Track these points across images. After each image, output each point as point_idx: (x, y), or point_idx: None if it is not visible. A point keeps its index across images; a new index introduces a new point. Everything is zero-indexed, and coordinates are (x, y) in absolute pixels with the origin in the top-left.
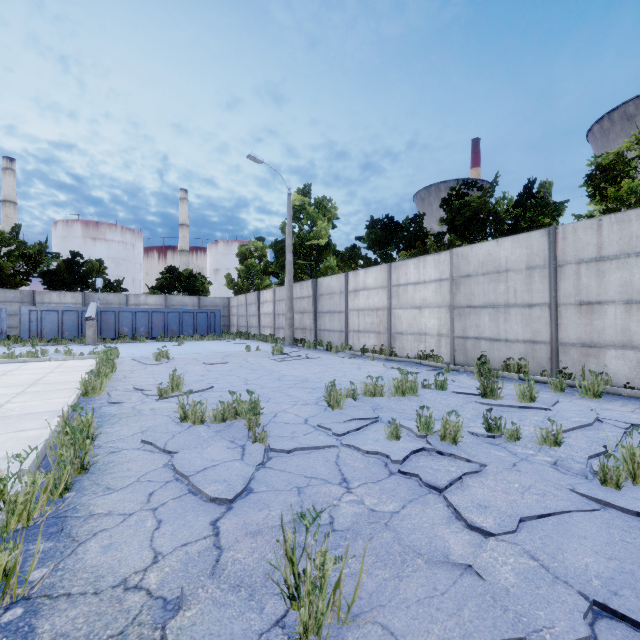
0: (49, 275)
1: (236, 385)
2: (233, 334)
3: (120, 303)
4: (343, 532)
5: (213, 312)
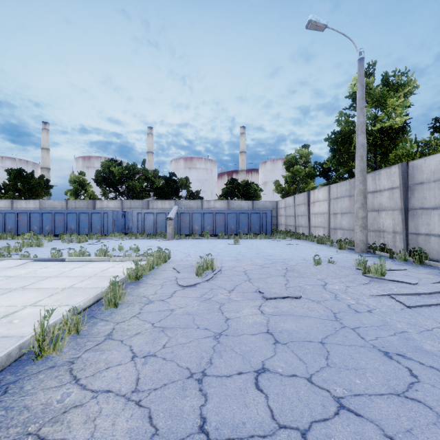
0: (157, 190)
1: None
2: (284, 233)
3: (197, 207)
4: None
5: (264, 213)
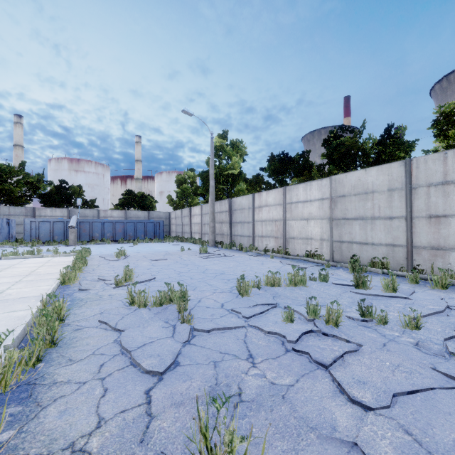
0: (45, 196)
1: (172, 276)
2: (172, 238)
3: (93, 216)
4: (249, 403)
5: (158, 222)
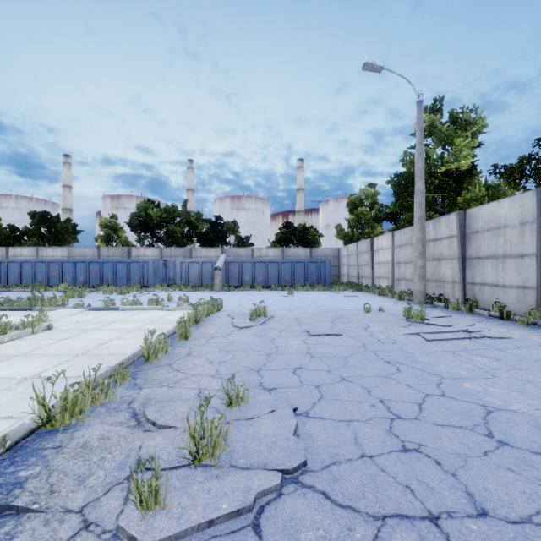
0: (201, 235)
1: (370, 450)
2: (343, 285)
3: (247, 256)
4: None
5: (323, 262)
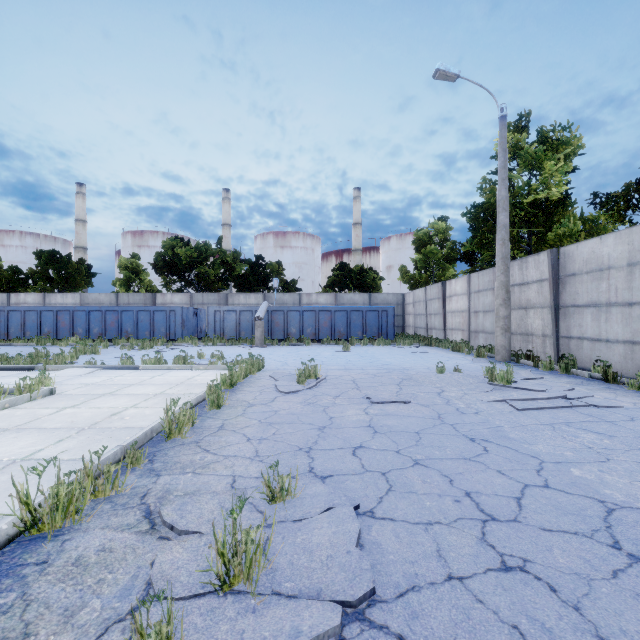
0: (239, 279)
1: (460, 569)
2: (409, 338)
3: (294, 303)
4: None
5: (385, 310)
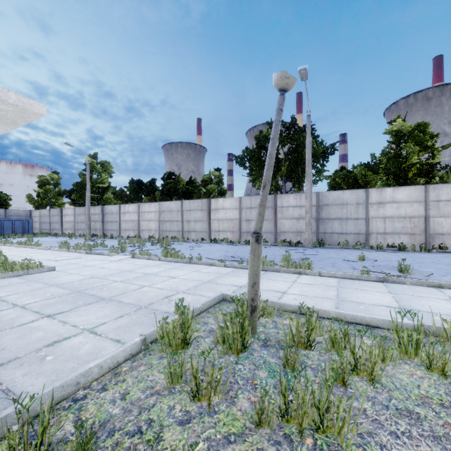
0: None
1: None
2: (45, 233)
3: None
4: None
5: (27, 220)
